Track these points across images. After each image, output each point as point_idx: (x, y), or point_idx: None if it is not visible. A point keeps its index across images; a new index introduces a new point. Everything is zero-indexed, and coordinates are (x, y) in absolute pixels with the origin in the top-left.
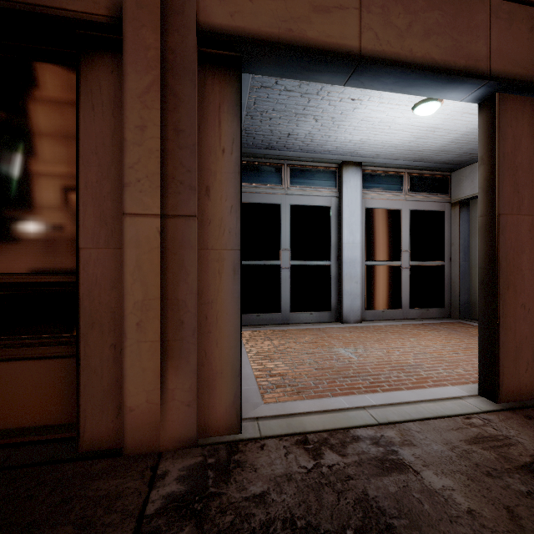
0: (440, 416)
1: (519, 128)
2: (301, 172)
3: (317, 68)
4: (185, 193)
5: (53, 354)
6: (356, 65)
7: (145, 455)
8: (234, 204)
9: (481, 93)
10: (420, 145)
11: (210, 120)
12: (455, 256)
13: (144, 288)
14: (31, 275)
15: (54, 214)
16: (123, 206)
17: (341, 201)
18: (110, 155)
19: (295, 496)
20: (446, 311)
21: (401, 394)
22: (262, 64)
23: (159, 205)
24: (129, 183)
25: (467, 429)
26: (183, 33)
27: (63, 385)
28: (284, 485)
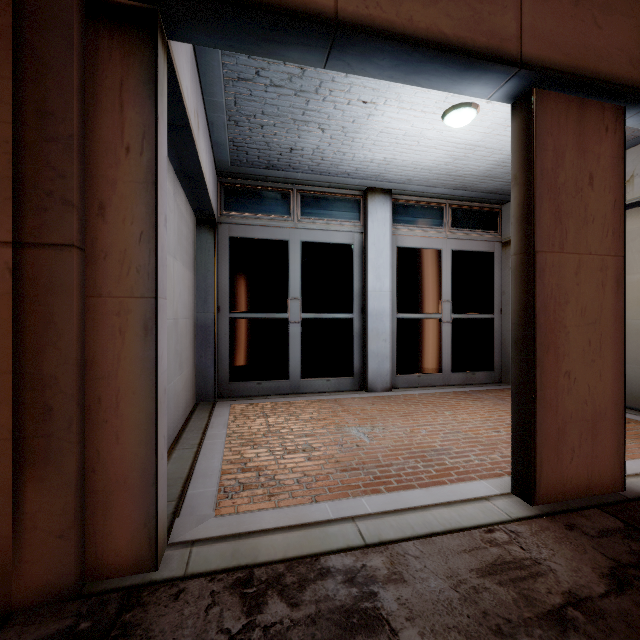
0: (454, 530)
1: (562, 137)
2: (315, 200)
3: (278, 38)
4: (55, 211)
5: None
6: (333, 35)
7: None
8: (145, 230)
9: (512, 88)
10: (459, 168)
11: (106, 102)
12: (507, 308)
13: None
14: None
15: None
16: None
17: (366, 238)
18: None
19: None
20: (496, 375)
21: (411, 494)
22: (195, 27)
23: (10, 228)
24: None
25: (485, 549)
26: None
27: None
28: None
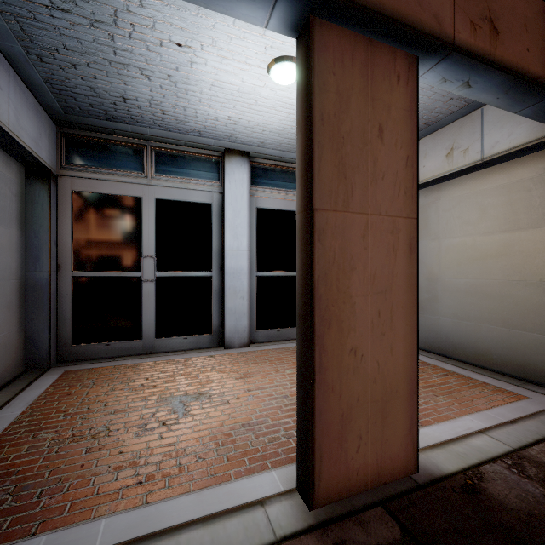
0: None
1: (347, 79)
2: (171, 158)
3: None
4: None
5: None
6: None
7: None
8: None
9: (288, 14)
10: None
11: None
12: None
13: None
14: None
15: None
16: None
17: (224, 198)
18: None
19: None
20: None
21: (173, 505)
22: None
23: None
24: None
25: None
26: None
27: None
28: None
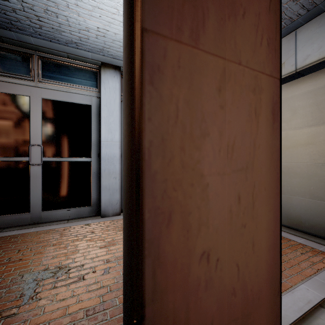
0: None
1: None
2: (56, 67)
3: None
4: None
5: None
6: None
7: None
8: None
9: None
10: None
11: None
12: None
13: None
14: None
15: None
16: None
17: (100, 101)
18: None
19: None
20: None
21: None
22: None
23: None
24: None
25: None
26: None
27: None
28: None
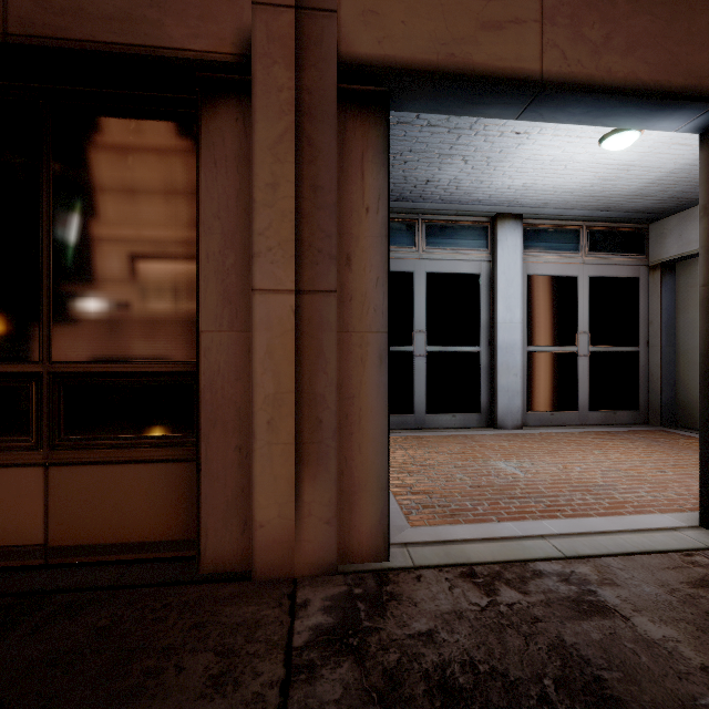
0: (649, 551)
1: None
2: (441, 229)
3: (483, 100)
4: (324, 264)
5: (166, 457)
6: (536, 94)
7: (278, 581)
8: (380, 276)
9: (704, 121)
10: (606, 189)
11: (351, 172)
12: (655, 339)
13: (276, 379)
14: (142, 364)
15: (167, 291)
16: (251, 281)
17: (495, 267)
18: (235, 220)
19: (471, 636)
20: (642, 415)
21: (591, 521)
22: (413, 99)
23: (294, 279)
24: (259, 253)
25: (689, 568)
26: (322, 68)
27: (177, 495)
28: (454, 623)
